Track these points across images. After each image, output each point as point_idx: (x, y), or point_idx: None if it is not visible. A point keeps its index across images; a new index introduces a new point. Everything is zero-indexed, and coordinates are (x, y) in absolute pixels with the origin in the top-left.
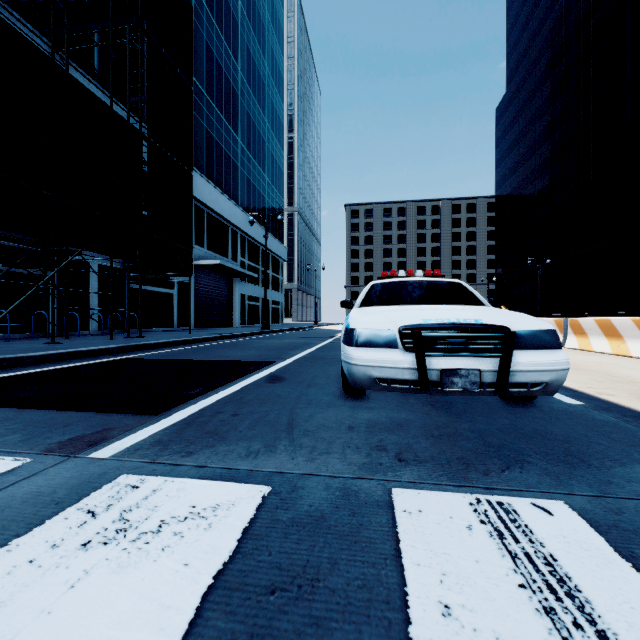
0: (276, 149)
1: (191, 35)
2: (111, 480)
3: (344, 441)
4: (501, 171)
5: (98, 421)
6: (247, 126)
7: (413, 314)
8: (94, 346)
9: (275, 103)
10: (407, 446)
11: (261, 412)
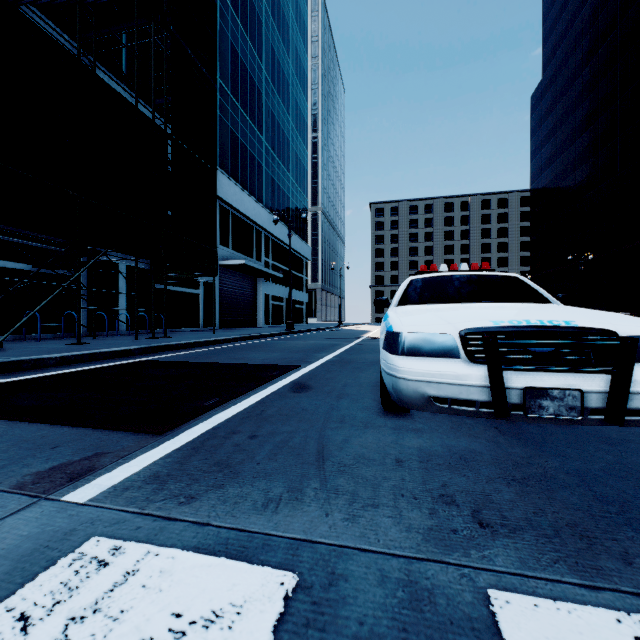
0: (300, 148)
1: (215, 33)
2: (76, 545)
3: (394, 485)
4: (536, 163)
5: (92, 441)
6: (271, 126)
7: (475, 314)
8: (117, 347)
9: (299, 102)
10: (484, 497)
11: (284, 433)
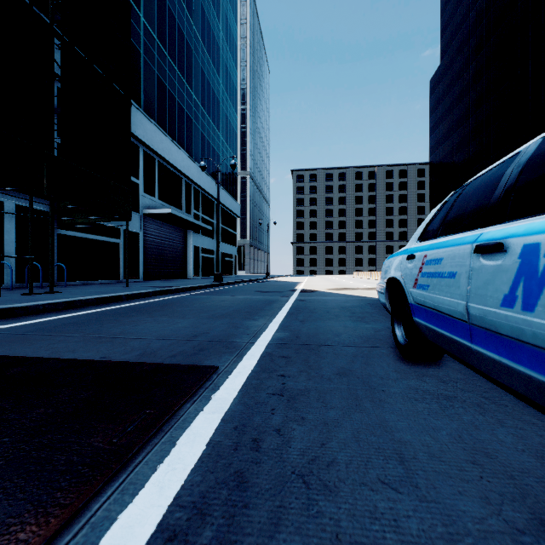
0: (230, 111)
1: None
2: None
3: None
4: (435, 137)
5: None
6: (201, 82)
7: None
8: None
9: (229, 67)
10: None
11: None
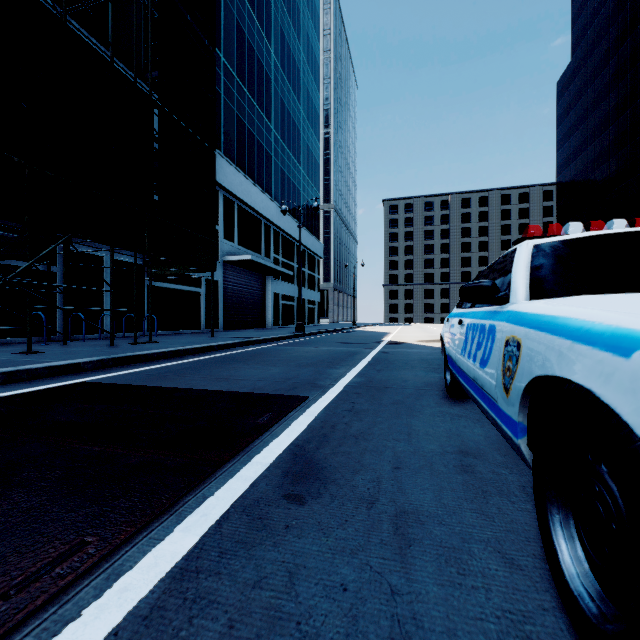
0: (312, 140)
1: None
2: None
3: None
4: (564, 152)
5: None
6: (281, 114)
7: None
8: (66, 359)
9: (311, 91)
10: None
11: None
